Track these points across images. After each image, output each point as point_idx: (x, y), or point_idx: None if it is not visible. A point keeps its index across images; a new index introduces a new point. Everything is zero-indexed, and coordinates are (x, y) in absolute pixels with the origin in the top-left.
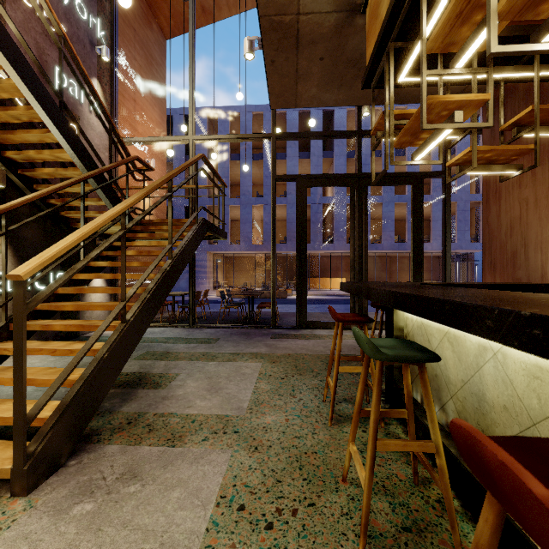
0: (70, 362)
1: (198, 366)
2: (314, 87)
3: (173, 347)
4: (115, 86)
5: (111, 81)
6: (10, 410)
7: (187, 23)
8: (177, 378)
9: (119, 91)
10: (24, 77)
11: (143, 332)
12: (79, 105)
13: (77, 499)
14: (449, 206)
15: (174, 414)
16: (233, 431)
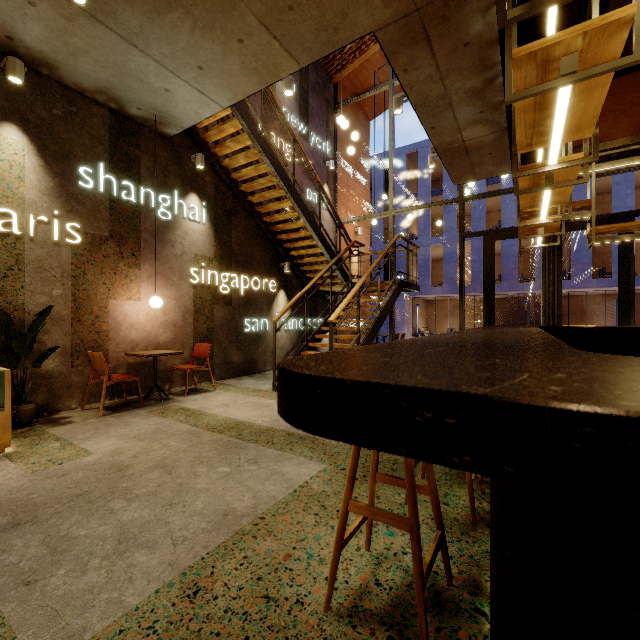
0: None
1: None
2: (489, 167)
3: None
4: (336, 183)
5: (334, 180)
6: None
7: (387, 103)
8: None
9: (338, 184)
10: (308, 219)
11: None
12: (317, 207)
13: None
14: None
15: None
16: None
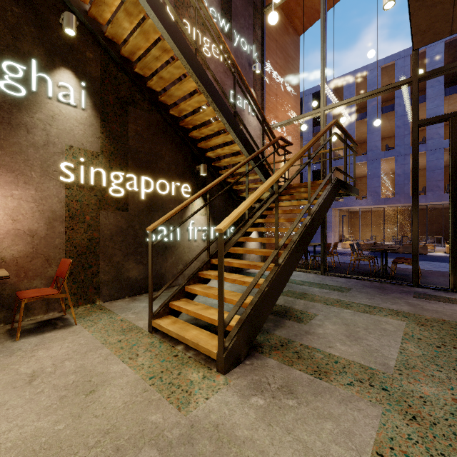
0: (245, 290)
1: (333, 311)
2: None
3: (309, 290)
4: (263, 89)
5: (261, 86)
6: (214, 314)
7: (317, 13)
8: (316, 318)
9: (266, 92)
10: (216, 103)
11: (290, 275)
12: (242, 112)
13: (253, 392)
14: None
15: (317, 350)
16: (381, 387)
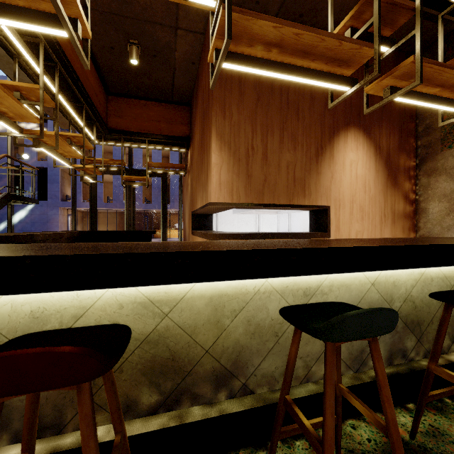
0: None
1: None
2: None
3: None
4: None
5: None
6: None
7: None
8: None
9: None
10: None
11: None
12: None
13: None
14: (181, 190)
15: None
16: None
